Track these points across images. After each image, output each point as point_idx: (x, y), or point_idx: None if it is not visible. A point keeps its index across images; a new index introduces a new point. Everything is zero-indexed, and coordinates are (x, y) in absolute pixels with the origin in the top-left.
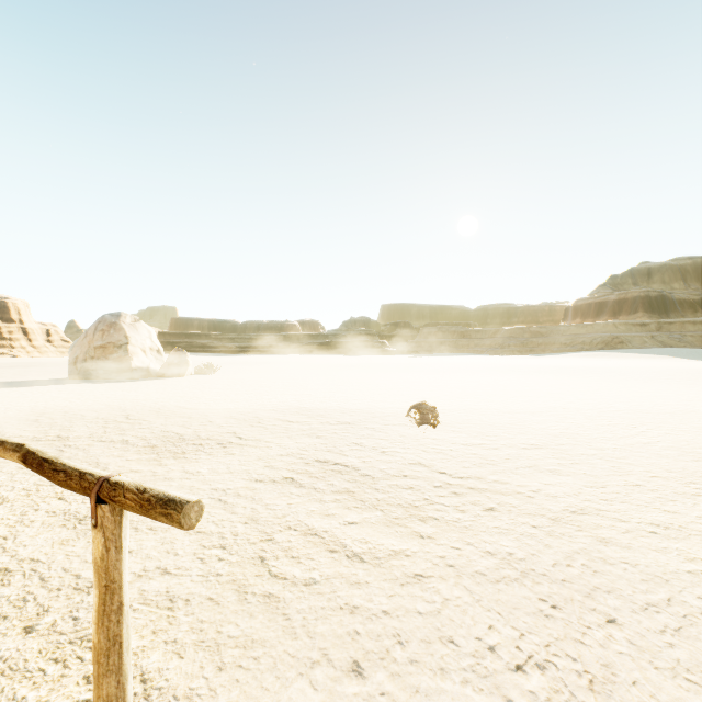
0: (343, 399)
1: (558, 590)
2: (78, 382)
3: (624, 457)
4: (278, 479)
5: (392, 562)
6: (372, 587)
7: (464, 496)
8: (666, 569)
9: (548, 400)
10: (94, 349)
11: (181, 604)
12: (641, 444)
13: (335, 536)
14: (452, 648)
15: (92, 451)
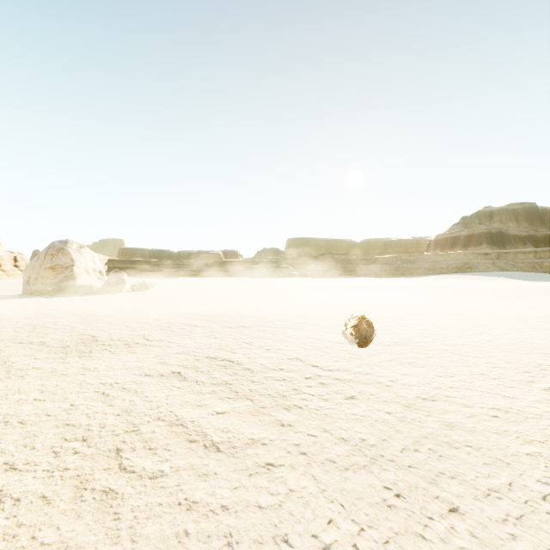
0: (247, 309)
1: (404, 477)
2: (29, 297)
3: (470, 352)
4: (165, 374)
5: (247, 451)
6: (219, 479)
7: (330, 386)
8: (507, 452)
9: (412, 309)
10: (45, 270)
11: (8, 505)
12: (484, 341)
13: (199, 426)
14: (284, 549)
15: (7, 351)
